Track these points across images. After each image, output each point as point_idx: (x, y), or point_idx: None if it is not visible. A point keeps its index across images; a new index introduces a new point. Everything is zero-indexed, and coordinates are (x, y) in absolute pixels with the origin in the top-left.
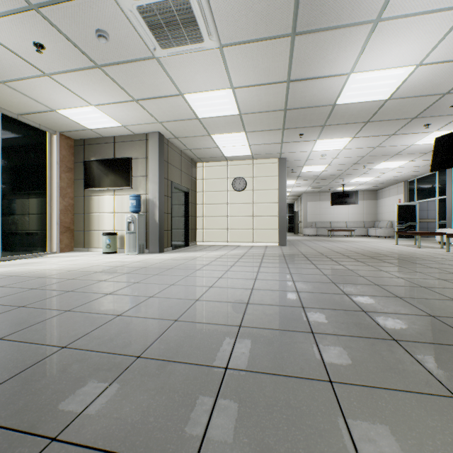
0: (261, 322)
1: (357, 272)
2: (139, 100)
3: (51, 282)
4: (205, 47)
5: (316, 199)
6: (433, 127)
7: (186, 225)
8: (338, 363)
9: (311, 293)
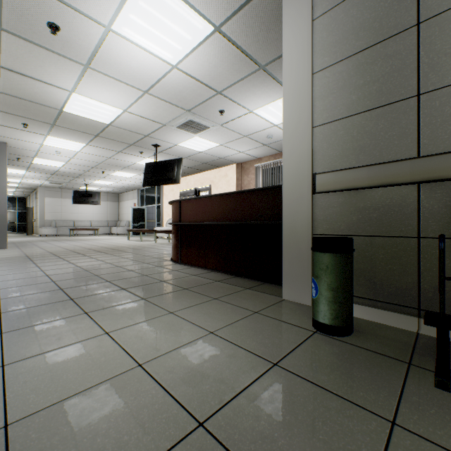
0: None
1: (77, 264)
2: None
3: None
4: None
5: (57, 196)
6: (146, 154)
7: None
8: (16, 322)
9: (17, 287)
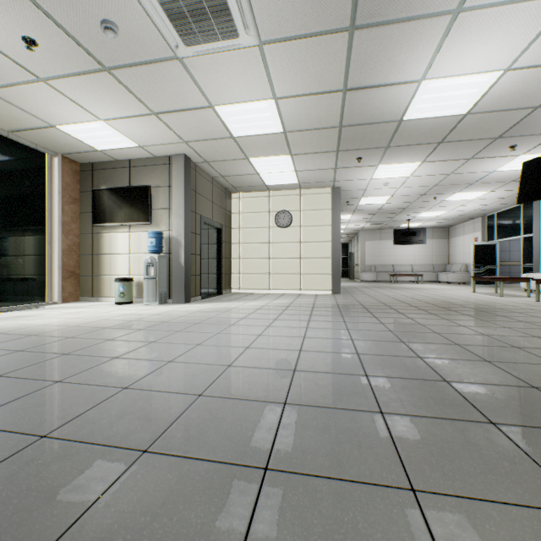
0: (313, 397)
1: (430, 327)
2: (159, 114)
3: (44, 341)
4: (241, 44)
5: (375, 238)
6: (520, 149)
7: (219, 269)
8: (421, 460)
9: (376, 356)
